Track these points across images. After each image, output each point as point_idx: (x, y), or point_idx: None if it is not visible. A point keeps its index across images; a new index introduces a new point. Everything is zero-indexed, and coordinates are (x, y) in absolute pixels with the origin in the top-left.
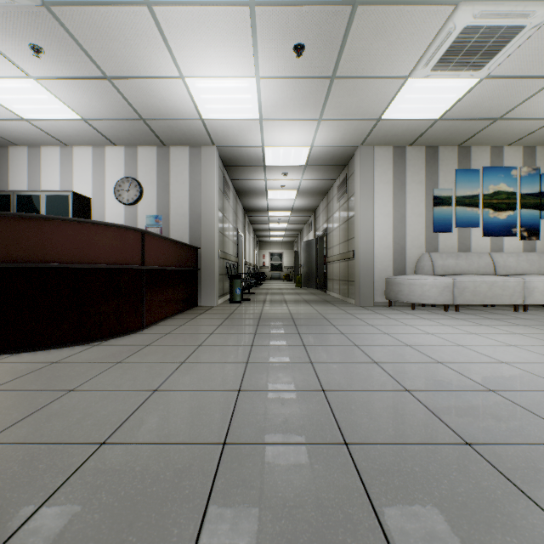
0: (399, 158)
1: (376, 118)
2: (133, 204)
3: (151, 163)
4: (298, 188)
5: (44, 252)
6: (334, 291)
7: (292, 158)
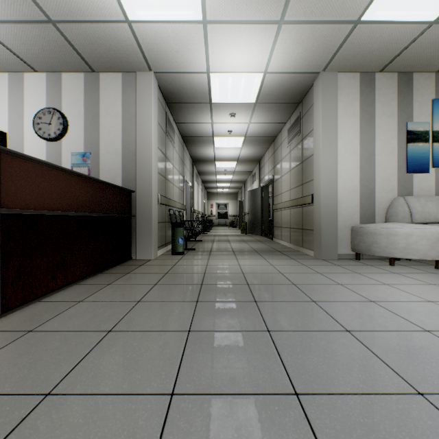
0: (366, 87)
1: (354, 20)
2: (55, 139)
3: (78, 92)
4: (245, 134)
5: None
6: (283, 239)
7: (242, 92)
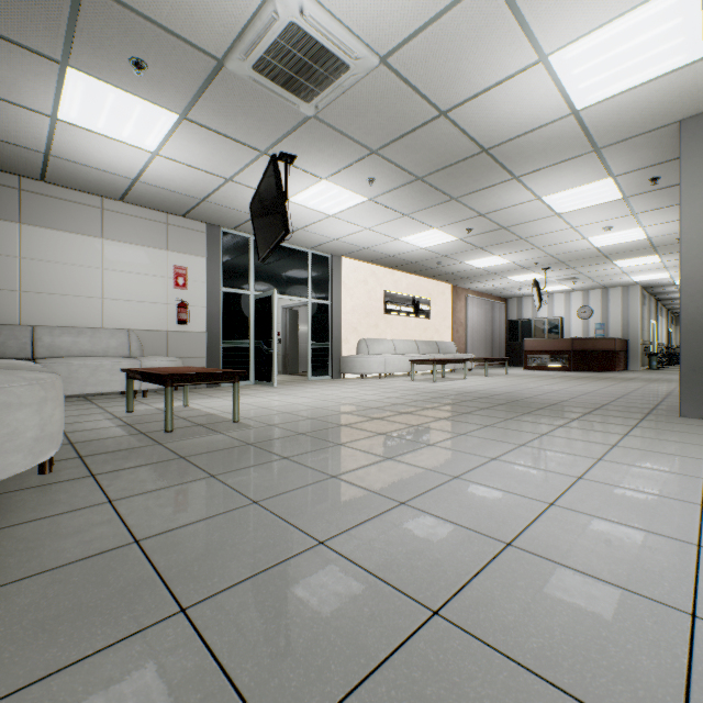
0: None
1: None
2: (586, 319)
3: (597, 297)
4: None
5: (592, 347)
6: None
7: None
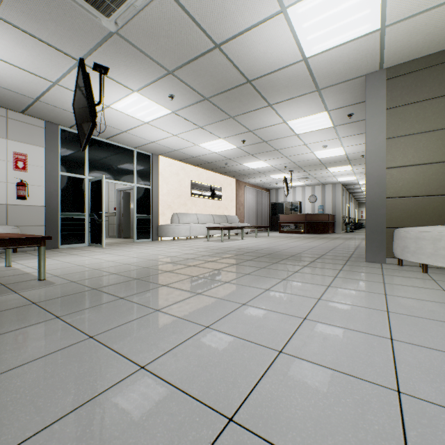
0: None
1: None
2: (313, 203)
3: (319, 190)
4: None
5: (316, 219)
6: None
7: None
